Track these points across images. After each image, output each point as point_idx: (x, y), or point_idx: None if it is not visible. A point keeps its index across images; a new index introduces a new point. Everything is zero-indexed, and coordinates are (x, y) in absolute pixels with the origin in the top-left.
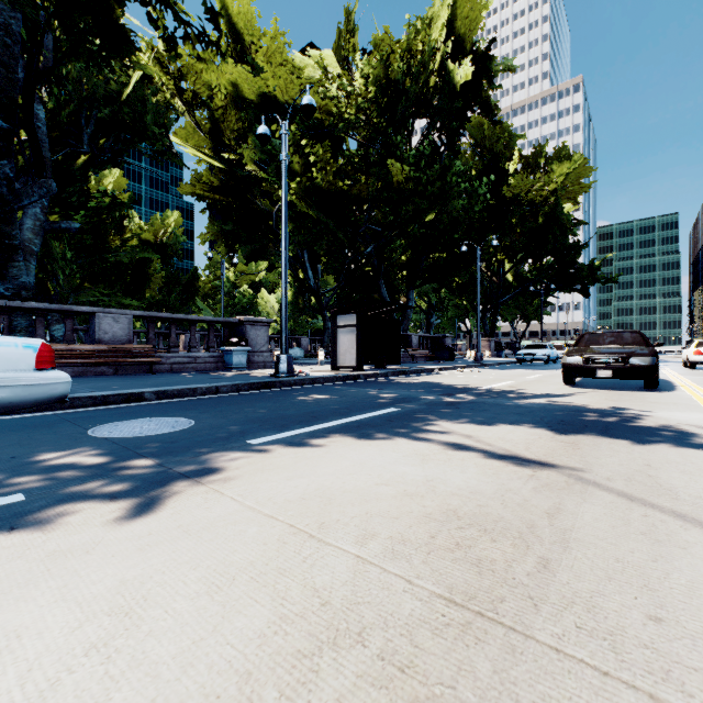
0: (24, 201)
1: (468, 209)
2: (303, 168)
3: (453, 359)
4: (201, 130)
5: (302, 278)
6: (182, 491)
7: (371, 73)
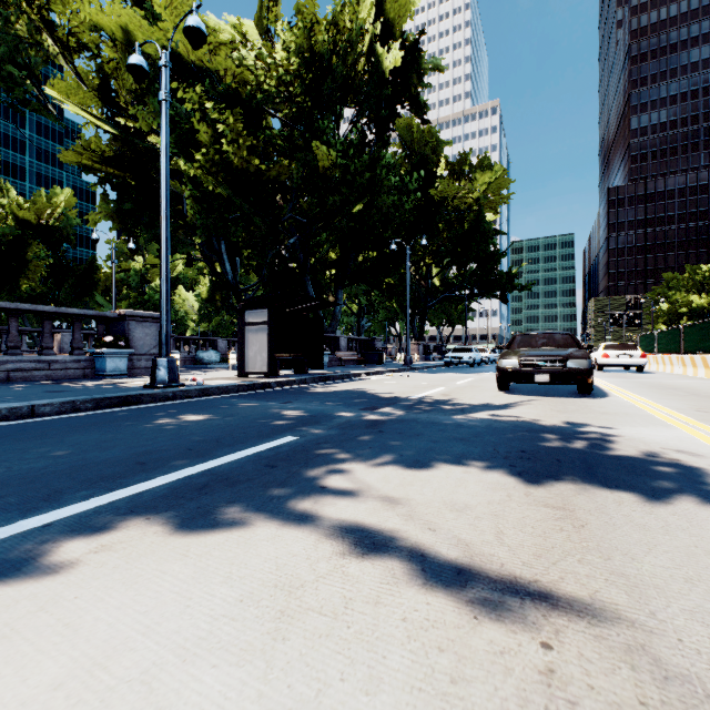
0: None
1: (397, 205)
2: (213, 140)
3: (382, 363)
4: (83, 82)
5: (220, 272)
6: None
7: (294, 42)
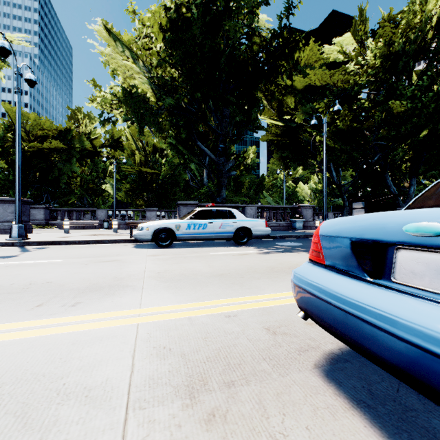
0: (226, 169)
1: None
2: (331, 120)
3: None
4: (273, 110)
5: (328, 176)
6: None
7: (377, 51)
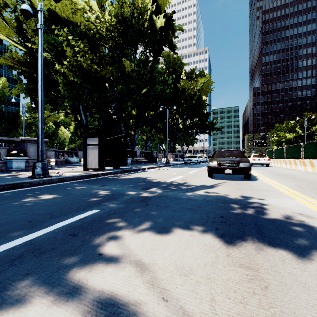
0: None
1: (163, 90)
2: (73, 55)
3: (156, 162)
4: (7, 23)
5: (79, 120)
6: None
7: (114, 11)
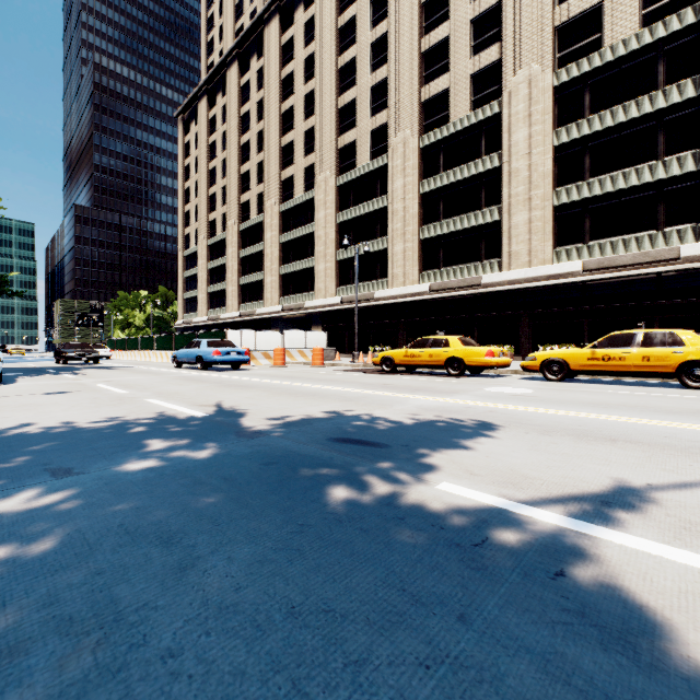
0: None
1: None
2: None
3: None
4: None
5: None
6: (80, 372)
7: None
